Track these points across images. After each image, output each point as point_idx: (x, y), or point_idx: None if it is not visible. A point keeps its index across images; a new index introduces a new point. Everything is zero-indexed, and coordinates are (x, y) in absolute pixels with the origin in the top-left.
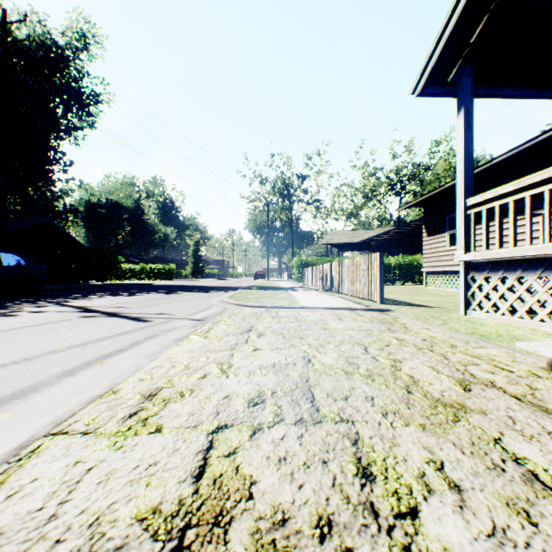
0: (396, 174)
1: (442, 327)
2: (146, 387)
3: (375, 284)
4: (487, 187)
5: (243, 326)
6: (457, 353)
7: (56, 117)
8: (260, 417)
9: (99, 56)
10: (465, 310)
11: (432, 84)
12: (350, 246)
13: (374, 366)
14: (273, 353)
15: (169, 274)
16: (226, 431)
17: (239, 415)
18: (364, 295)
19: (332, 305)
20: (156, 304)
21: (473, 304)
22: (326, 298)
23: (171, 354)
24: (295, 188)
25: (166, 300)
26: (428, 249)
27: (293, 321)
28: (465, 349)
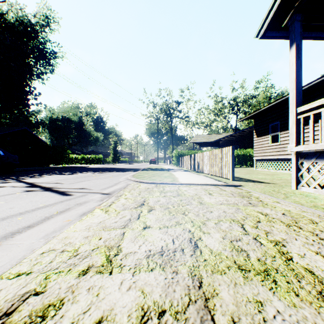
0: (234, 101)
1: (288, 200)
2: (11, 293)
3: (228, 167)
4: None
5: (138, 200)
6: None
7: (30, 66)
8: None
9: (56, 30)
10: (296, 186)
11: (271, 29)
12: (207, 144)
13: (263, 254)
14: (161, 232)
15: (98, 161)
16: None
17: None
18: (220, 174)
19: (201, 182)
20: (83, 180)
21: (303, 181)
22: (196, 177)
23: (69, 233)
24: (174, 109)
25: (91, 178)
26: (257, 145)
27: (176, 195)
28: None
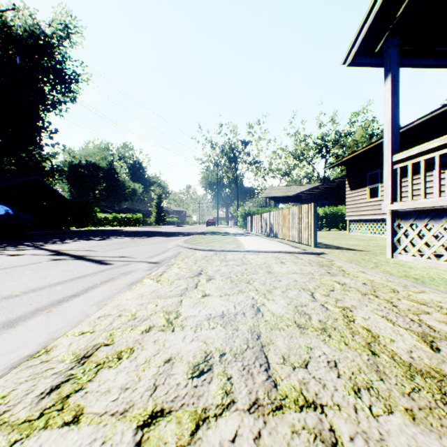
0: (322, 140)
1: (376, 270)
2: (83, 344)
3: (309, 230)
4: (402, 148)
5: (194, 269)
6: (402, 299)
7: (44, 93)
8: (205, 397)
9: (79, 43)
10: (391, 254)
11: (361, 54)
12: (285, 199)
13: (326, 317)
14: (222, 299)
15: (136, 222)
16: (161, 423)
17: (180, 392)
18: (299, 240)
19: (273, 249)
20: (121, 247)
21: (400, 248)
22: (267, 243)
23: (121, 301)
24: (239, 151)
25: (130, 244)
26: (351, 201)
27: (240, 264)
28: (407, 294)
